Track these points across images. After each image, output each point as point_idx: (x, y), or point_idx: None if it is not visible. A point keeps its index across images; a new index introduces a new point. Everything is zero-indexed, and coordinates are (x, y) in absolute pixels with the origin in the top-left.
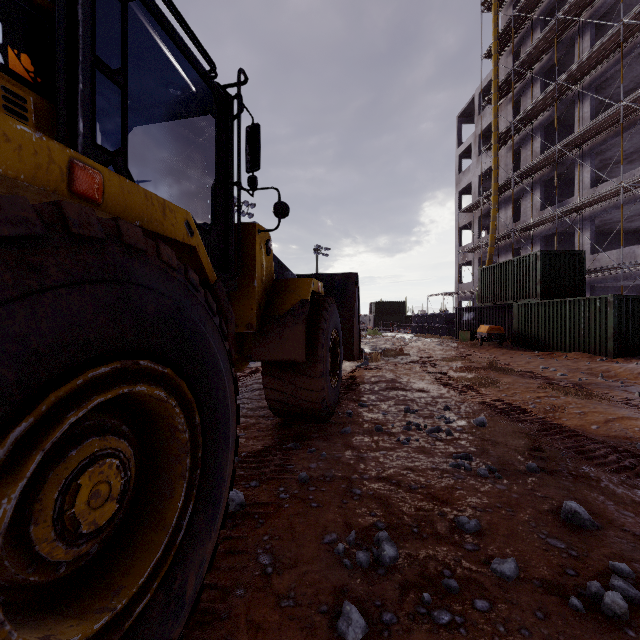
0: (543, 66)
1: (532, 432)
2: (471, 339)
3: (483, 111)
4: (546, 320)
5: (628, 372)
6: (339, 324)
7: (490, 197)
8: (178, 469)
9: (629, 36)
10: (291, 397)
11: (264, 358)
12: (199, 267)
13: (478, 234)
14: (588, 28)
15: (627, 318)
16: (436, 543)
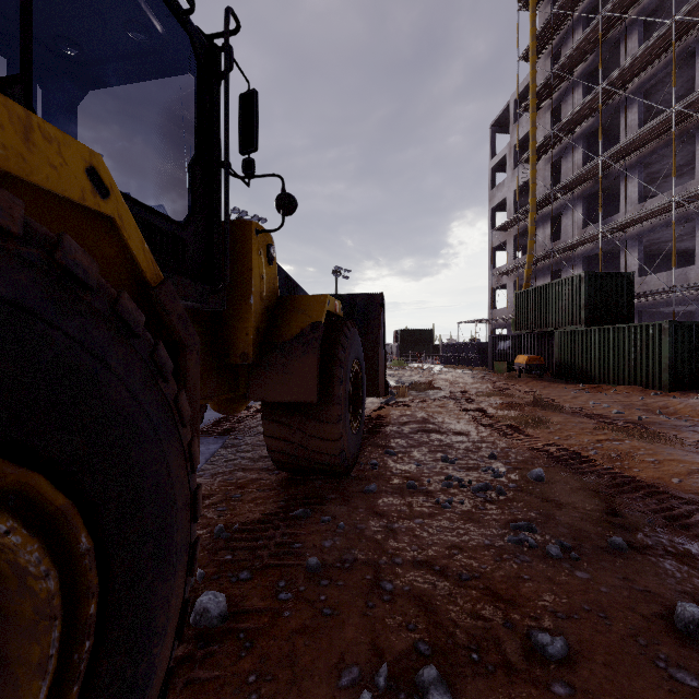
0: (585, 69)
1: (602, 488)
2: (507, 370)
3: (519, 119)
4: (591, 349)
5: (690, 408)
6: (361, 354)
7: (527, 214)
8: (32, 653)
9: (681, 35)
10: (300, 448)
11: (264, 398)
12: (130, 258)
13: (513, 255)
14: (635, 27)
15: (683, 347)
16: (509, 682)
